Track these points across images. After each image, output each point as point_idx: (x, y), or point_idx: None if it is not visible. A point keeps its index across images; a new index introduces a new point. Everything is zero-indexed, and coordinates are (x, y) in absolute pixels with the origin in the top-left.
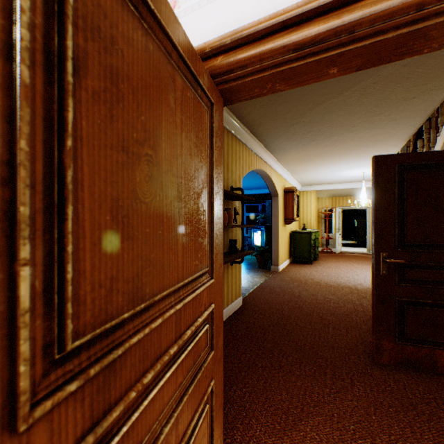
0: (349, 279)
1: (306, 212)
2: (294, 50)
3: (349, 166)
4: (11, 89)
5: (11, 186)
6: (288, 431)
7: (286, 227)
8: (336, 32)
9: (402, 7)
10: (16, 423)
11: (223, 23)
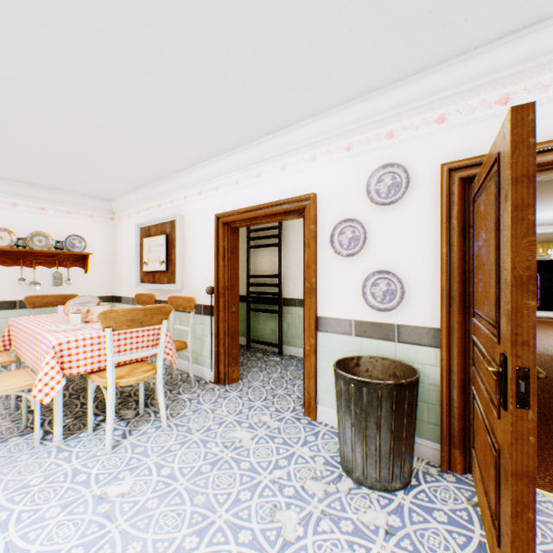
0: (546, 348)
1: None
2: None
3: (544, 207)
4: None
5: None
6: None
7: None
8: None
9: None
10: None
11: (492, 138)
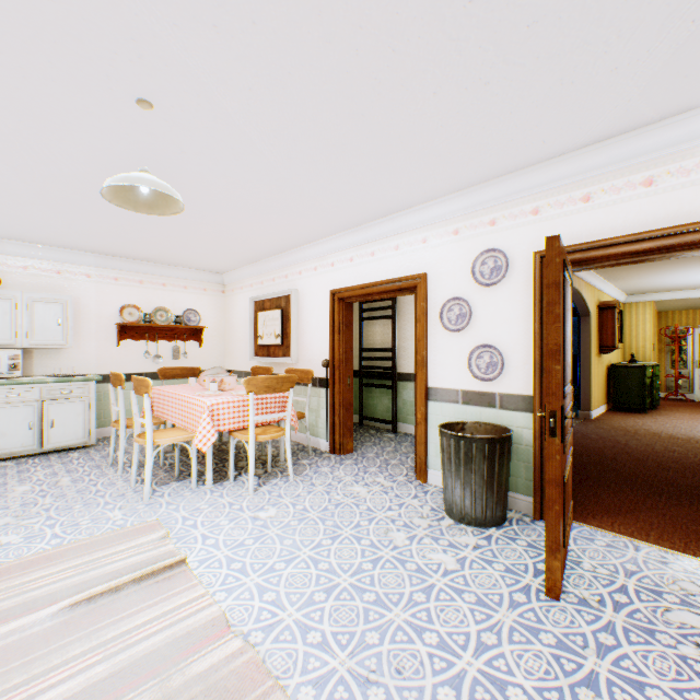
0: None
1: (636, 335)
2: (630, 255)
3: None
4: (562, 324)
5: (562, 345)
6: (621, 514)
7: (600, 358)
8: (658, 249)
9: (699, 242)
10: (563, 397)
11: (576, 230)
